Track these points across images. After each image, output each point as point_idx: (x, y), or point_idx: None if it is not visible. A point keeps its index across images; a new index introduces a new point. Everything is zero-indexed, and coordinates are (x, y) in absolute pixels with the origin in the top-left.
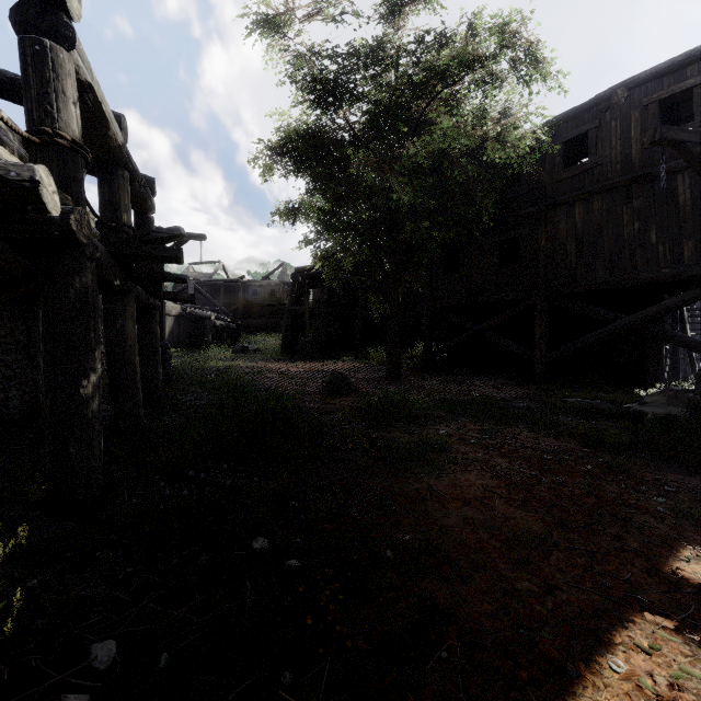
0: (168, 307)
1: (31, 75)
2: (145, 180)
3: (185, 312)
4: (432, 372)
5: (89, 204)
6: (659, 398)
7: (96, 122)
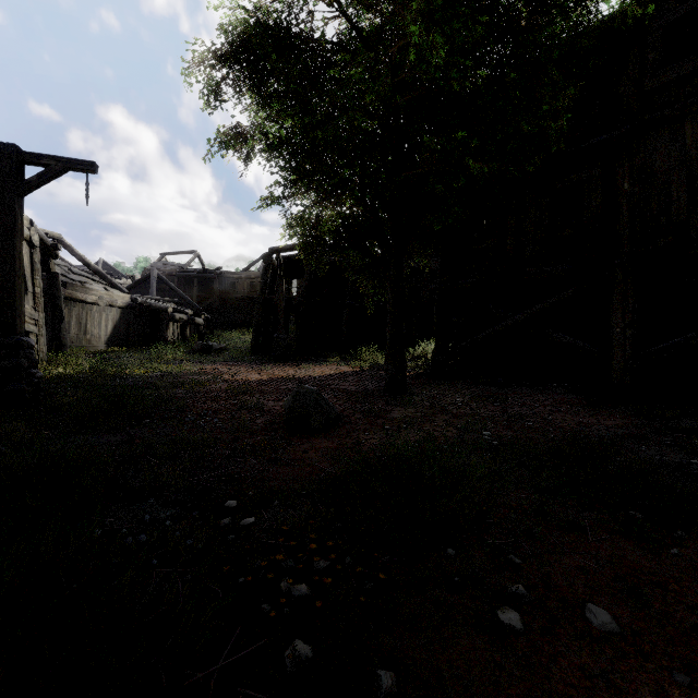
0: (111, 296)
1: None
2: None
3: (136, 303)
4: (448, 381)
5: None
6: None
7: None
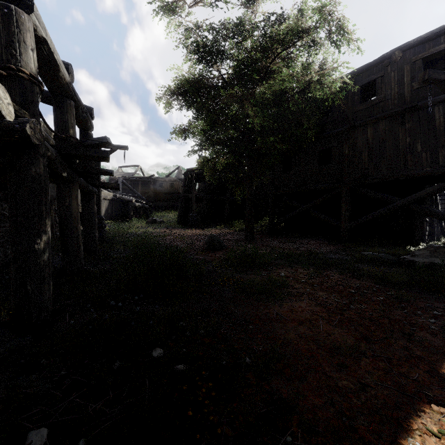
0: (104, 194)
1: (1, 29)
2: (86, 109)
3: (116, 197)
4: (274, 236)
5: (44, 120)
6: (425, 252)
7: (50, 66)
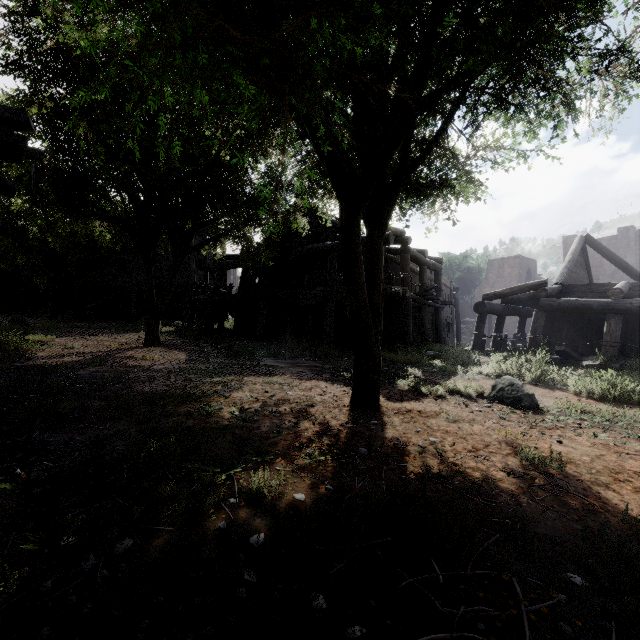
0: None
1: None
2: None
3: None
4: (80, 320)
5: None
6: None
7: None
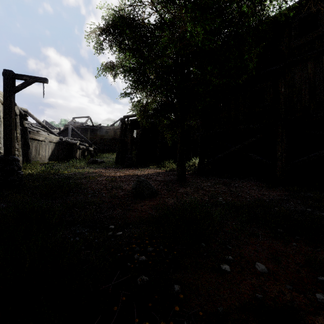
0: (50, 137)
1: None
2: None
3: (62, 141)
4: (204, 176)
5: None
6: None
7: None
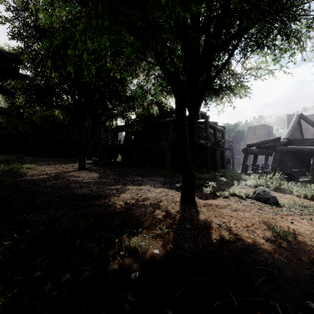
0: None
1: None
2: None
3: None
4: (48, 157)
5: None
6: None
7: None
